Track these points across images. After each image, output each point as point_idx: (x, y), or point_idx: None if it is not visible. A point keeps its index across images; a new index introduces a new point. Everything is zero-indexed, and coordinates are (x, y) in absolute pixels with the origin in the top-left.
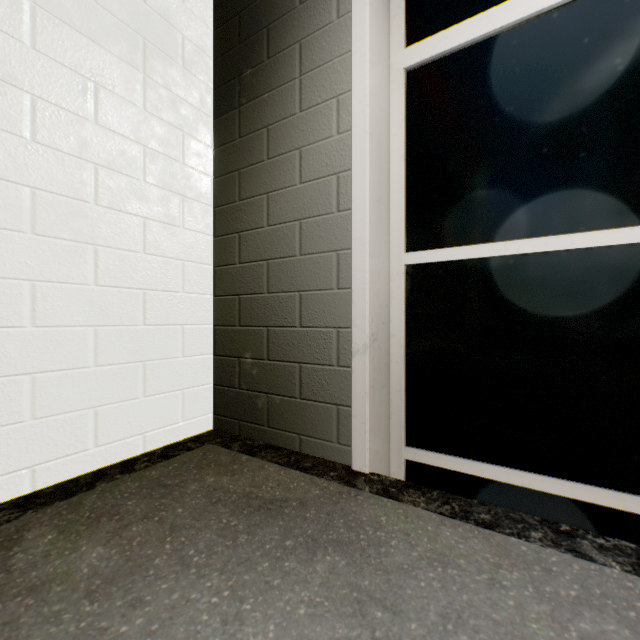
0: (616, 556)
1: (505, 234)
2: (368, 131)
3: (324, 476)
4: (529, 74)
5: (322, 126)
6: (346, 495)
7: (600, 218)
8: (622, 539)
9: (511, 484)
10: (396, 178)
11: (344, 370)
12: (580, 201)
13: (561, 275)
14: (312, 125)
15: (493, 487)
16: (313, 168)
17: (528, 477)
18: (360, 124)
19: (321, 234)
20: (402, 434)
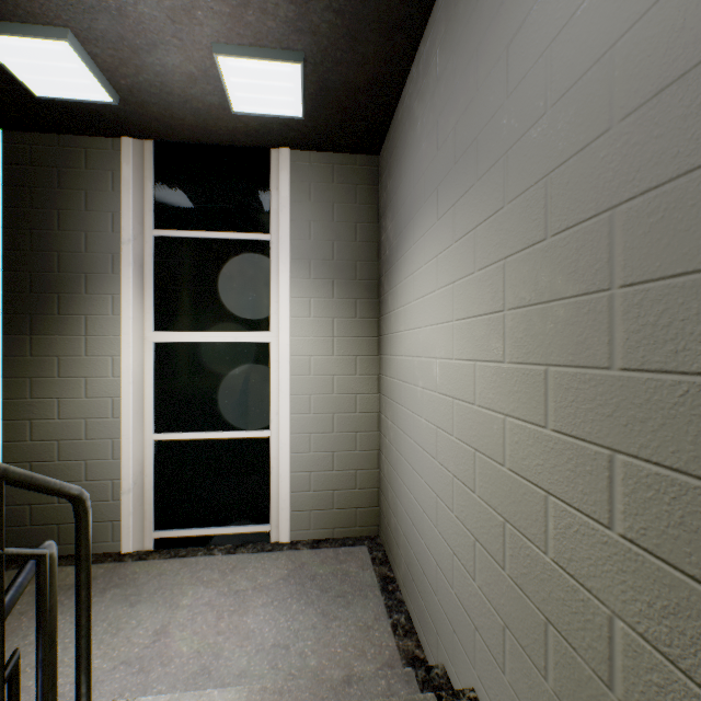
0: (223, 551)
1: (200, 428)
2: (132, 382)
3: (106, 562)
4: (209, 364)
5: (103, 369)
6: (120, 566)
7: (232, 426)
8: (238, 543)
9: (203, 535)
10: (149, 396)
11: (117, 502)
12: (226, 419)
13: (220, 447)
14: (95, 366)
15: (196, 538)
16: (96, 391)
17: (208, 530)
18: (127, 377)
19: (102, 429)
20: (152, 526)
